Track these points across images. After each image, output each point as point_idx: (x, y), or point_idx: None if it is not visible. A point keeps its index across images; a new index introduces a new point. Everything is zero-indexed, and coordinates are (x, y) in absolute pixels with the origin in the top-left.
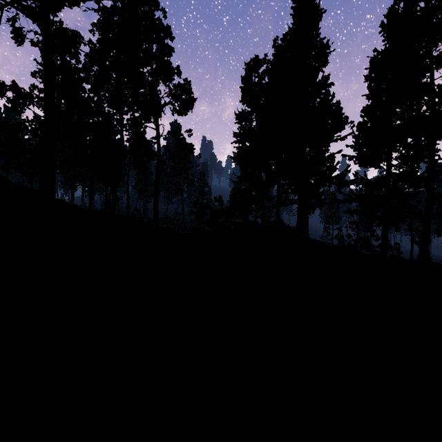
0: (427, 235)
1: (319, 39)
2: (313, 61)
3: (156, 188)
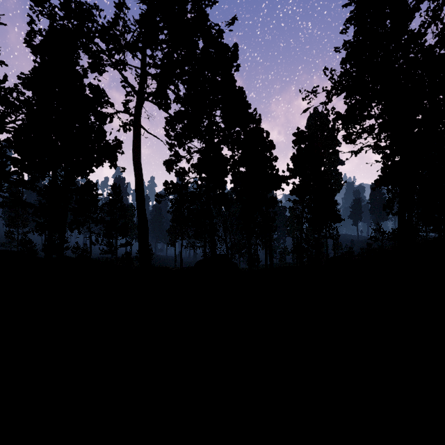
0: (63, 240)
1: None
2: None
3: None
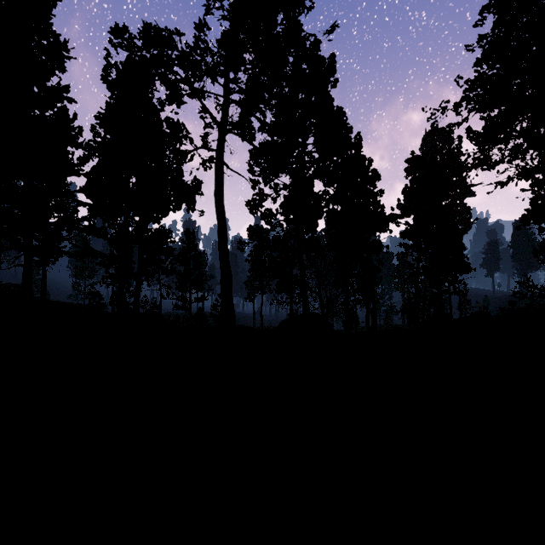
0: (138, 294)
1: (52, 30)
2: (43, 53)
3: None
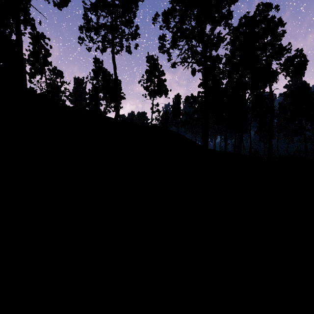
0: None
1: None
2: None
3: (270, 137)
